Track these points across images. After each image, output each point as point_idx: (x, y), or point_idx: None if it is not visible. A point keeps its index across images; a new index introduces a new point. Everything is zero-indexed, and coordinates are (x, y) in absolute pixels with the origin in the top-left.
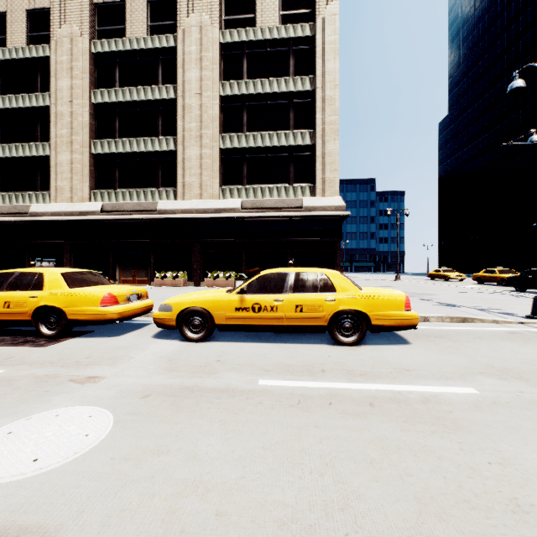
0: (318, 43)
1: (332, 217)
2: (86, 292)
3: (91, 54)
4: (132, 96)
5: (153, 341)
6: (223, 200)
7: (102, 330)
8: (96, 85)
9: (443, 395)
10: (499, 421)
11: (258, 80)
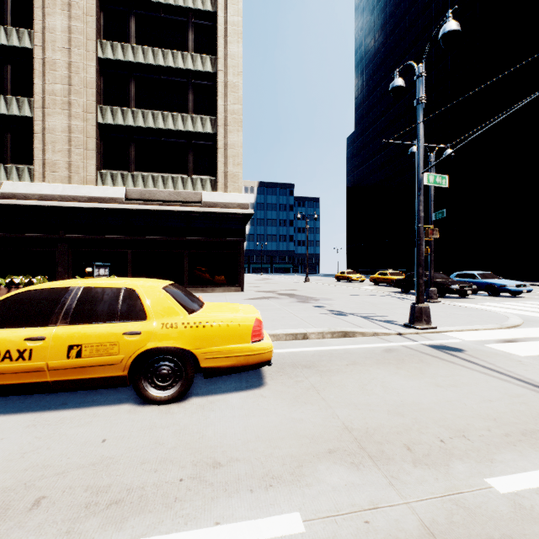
0: (220, 21)
1: (235, 216)
2: None
3: None
4: None
5: None
6: (101, 186)
7: None
8: None
9: None
10: None
11: (148, 48)
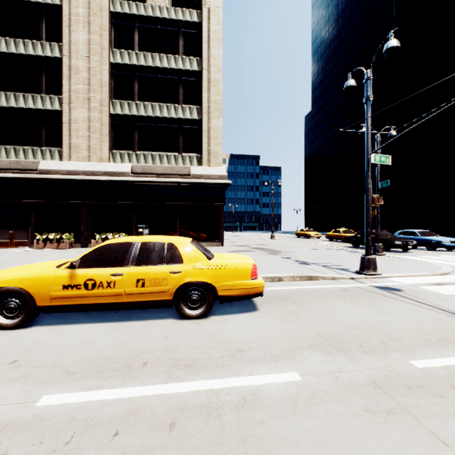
0: (204, 29)
1: (216, 185)
2: None
3: None
4: (9, 48)
5: None
6: (113, 163)
7: None
8: None
9: (264, 390)
10: (311, 431)
11: (148, 54)
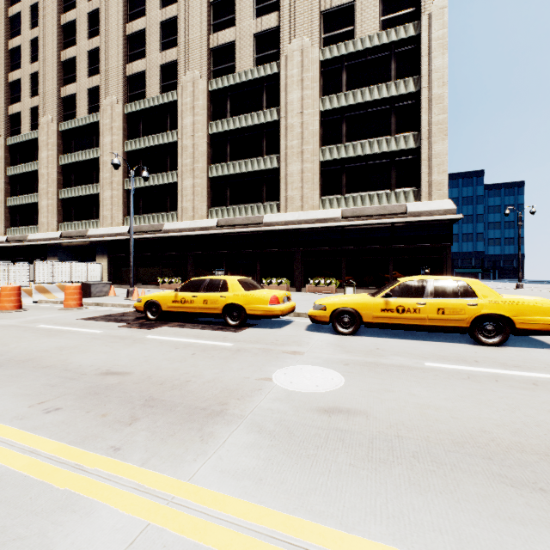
0: (423, 41)
1: (440, 222)
2: (258, 294)
3: (208, 93)
4: (241, 124)
5: (311, 333)
6: (323, 210)
7: (262, 323)
8: (211, 118)
9: None
10: None
11: (357, 91)
